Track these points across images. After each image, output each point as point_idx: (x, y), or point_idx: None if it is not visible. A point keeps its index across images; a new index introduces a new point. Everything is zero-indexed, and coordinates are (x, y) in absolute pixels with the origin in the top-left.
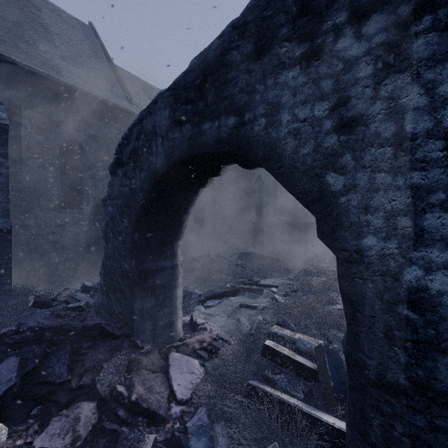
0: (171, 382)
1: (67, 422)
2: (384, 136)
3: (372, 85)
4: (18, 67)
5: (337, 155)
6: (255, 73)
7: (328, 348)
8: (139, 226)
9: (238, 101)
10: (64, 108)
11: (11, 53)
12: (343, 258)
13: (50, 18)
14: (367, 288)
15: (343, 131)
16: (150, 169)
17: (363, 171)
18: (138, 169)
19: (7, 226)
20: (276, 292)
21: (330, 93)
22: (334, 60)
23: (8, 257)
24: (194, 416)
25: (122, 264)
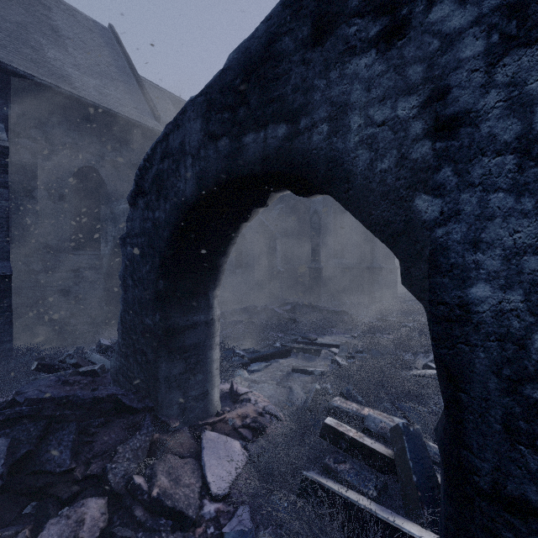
0: (204, 471)
1: (68, 526)
2: (503, 139)
3: (484, 68)
4: (21, 77)
5: (430, 169)
6: (314, 64)
7: (408, 431)
8: (164, 271)
9: (290, 103)
10: (77, 128)
11: (13, 60)
12: (440, 315)
13: (61, 19)
14: (476, 358)
15: (439, 136)
16: (177, 197)
17: (470, 190)
18: (163, 198)
19: (6, 271)
20: (337, 353)
21: (419, 83)
22: (426, 37)
23: (8, 309)
24: (234, 518)
25: (143, 319)
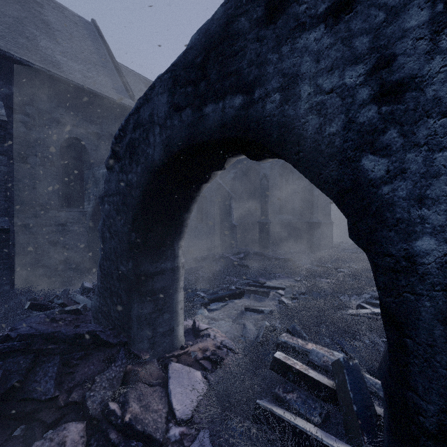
0: (170, 398)
1: None
2: None
3: (428, 36)
4: (17, 62)
5: (376, 131)
6: (267, 41)
7: (348, 365)
8: (136, 225)
9: (246, 76)
10: (64, 105)
11: (10, 48)
12: (386, 266)
13: (52, 15)
14: (421, 306)
15: (385, 100)
16: (147, 161)
17: (416, 150)
18: (135, 163)
19: (4, 225)
20: (284, 294)
21: (366, 53)
22: (372, 10)
23: (6, 257)
24: (196, 441)
25: (118, 266)
